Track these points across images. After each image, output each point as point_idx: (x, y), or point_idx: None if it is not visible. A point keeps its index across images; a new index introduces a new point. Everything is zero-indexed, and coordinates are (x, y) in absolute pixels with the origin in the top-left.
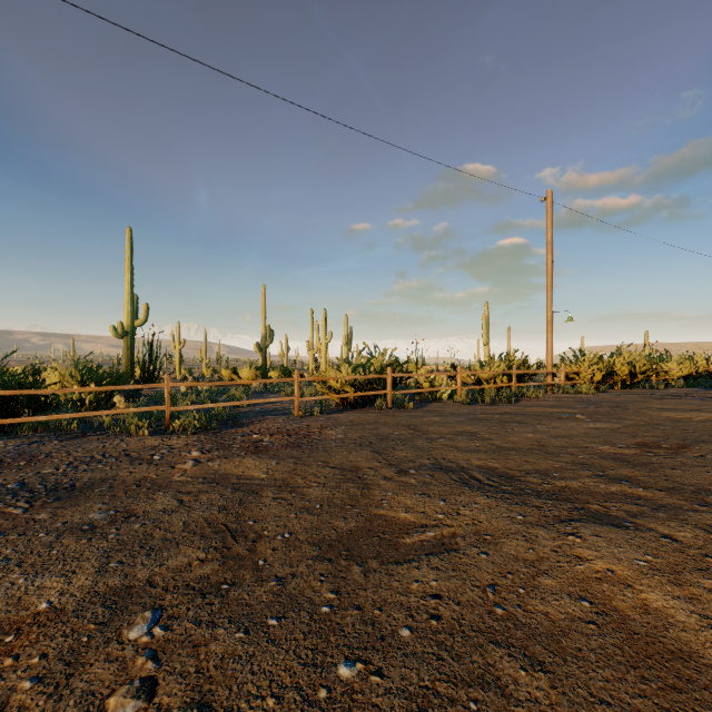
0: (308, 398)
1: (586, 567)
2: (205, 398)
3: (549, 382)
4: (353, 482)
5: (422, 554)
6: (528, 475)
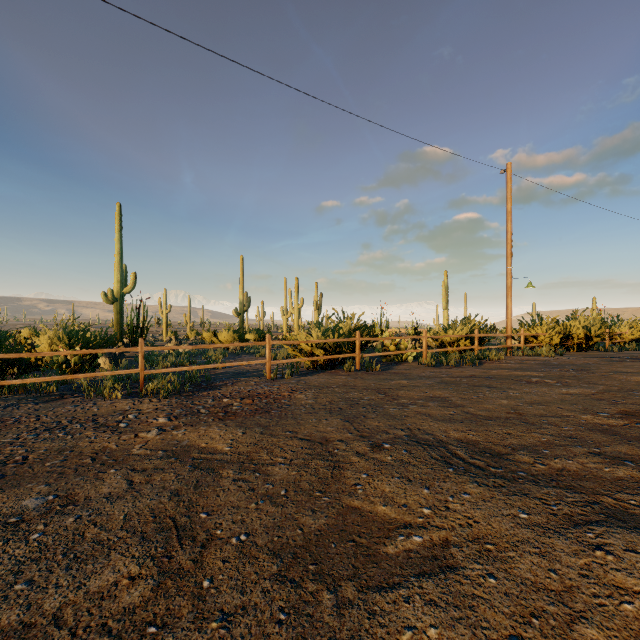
0: (279, 361)
1: (638, 609)
2: (184, 360)
3: (509, 345)
4: (322, 458)
5: (410, 574)
6: (516, 452)
